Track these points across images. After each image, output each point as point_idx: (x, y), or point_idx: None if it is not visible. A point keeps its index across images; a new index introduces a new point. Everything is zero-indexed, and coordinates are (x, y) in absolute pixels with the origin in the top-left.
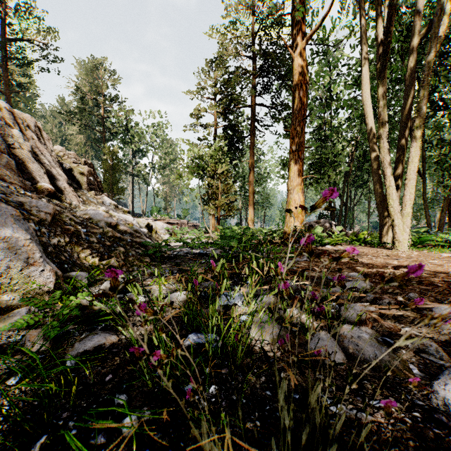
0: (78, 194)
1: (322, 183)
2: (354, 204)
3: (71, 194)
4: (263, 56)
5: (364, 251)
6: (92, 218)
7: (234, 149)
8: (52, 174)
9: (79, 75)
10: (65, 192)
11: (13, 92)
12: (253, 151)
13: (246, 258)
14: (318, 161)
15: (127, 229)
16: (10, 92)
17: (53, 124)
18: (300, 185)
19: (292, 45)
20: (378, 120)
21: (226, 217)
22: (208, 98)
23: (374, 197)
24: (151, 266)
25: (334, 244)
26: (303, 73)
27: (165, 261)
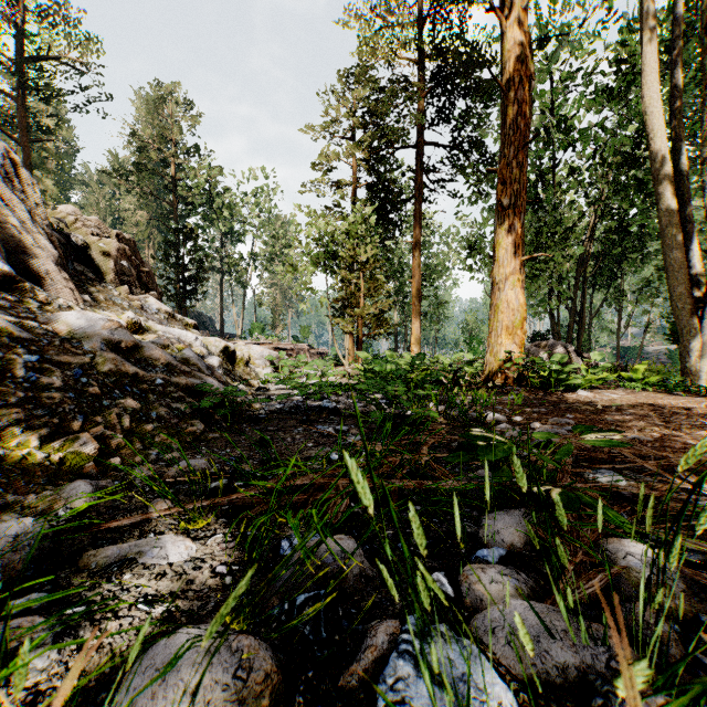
0: (91, 290)
1: (544, 277)
2: (590, 317)
3: (61, 284)
4: (438, 57)
5: (682, 406)
6: (75, 330)
7: (386, 222)
8: (23, 244)
9: (136, 111)
10: (47, 280)
11: (31, 140)
12: (419, 224)
13: (426, 421)
14: (534, 239)
15: (159, 356)
16: (27, 140)
17: (100, 194)
18: (518, 273)
19: (503, 3)
20: (702, 126)
21: (373, 338)
22: (342, 137)
23: (631, 303)
24: (202, 445)
25: (586, 388)
26: (525, 55)
27: (241, 429)
